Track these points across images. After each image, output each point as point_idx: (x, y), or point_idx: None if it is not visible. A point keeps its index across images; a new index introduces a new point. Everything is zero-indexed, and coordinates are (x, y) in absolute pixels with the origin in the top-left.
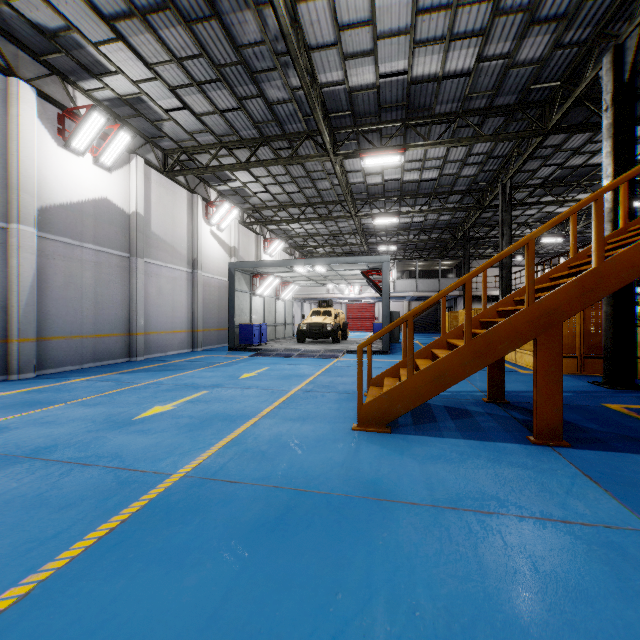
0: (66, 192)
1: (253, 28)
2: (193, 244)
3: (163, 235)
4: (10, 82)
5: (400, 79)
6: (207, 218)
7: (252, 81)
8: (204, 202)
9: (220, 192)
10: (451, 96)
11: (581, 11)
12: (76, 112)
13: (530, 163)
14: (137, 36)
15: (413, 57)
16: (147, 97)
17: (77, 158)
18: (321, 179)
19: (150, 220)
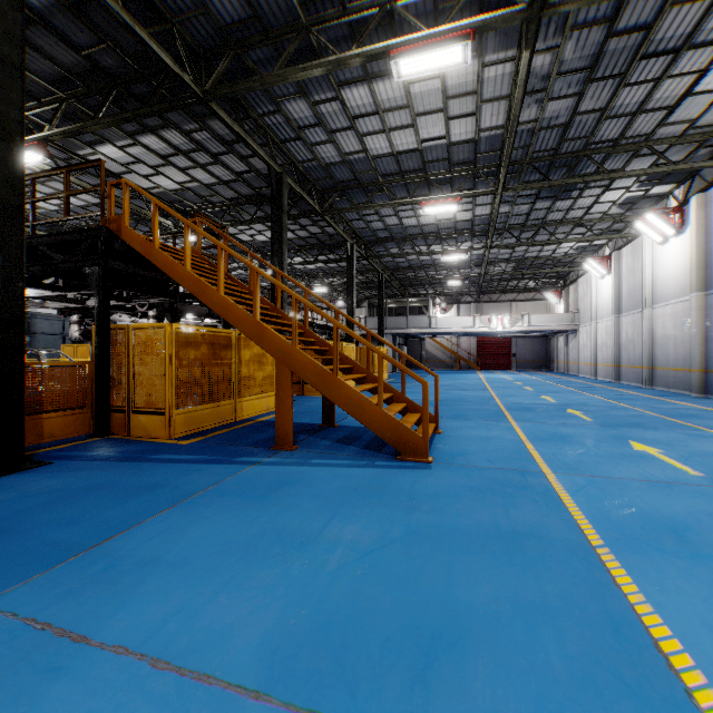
0: None
1: None
2: None
3: None
4: None
5: None
6: None
7: None
8: None
9: None
10: None
11: None
12: None
13: None
14: None
15: None
16: None
17: None
18: None
19: None
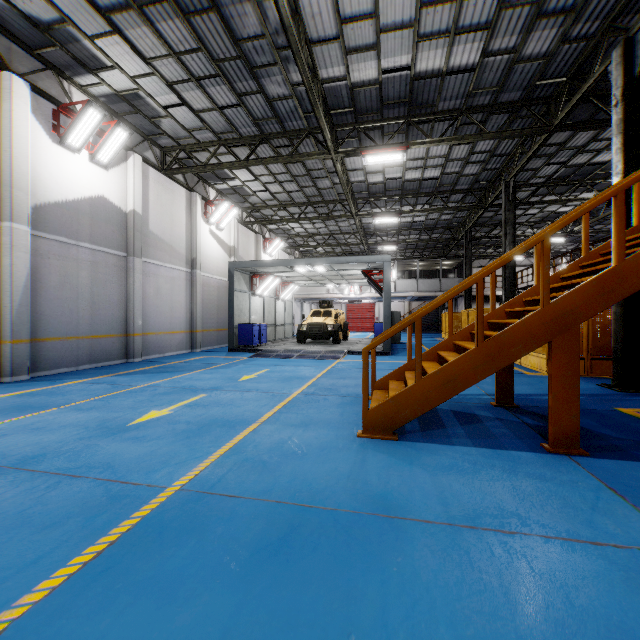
0: (61, 190)
1: (253, 21)
2: (192, 243)
3: (161, 234)
4: (3, 76)
5: (403, 75)
6: (206, 217)
7: (252, 76)
8: (203, 201)
9: (219, 191)
10: (455, 92)
11: (590, 4)
12: (72, 108)
13: (533, 161)
14: (134, 29)
15: (417, 52)
16: (144, 93)
17: (73, 155)
18: (321, 178)
19: (148, 219)
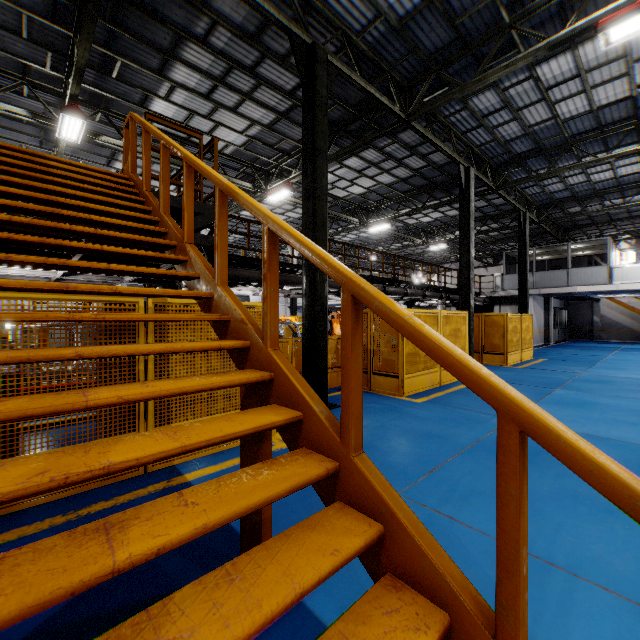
0: None
1: None
2: None
3: None
4: None
5: None
6: None
7: None
8: None
9: None
10: None
11: None
12: None
13: None
14: None
15: None
16: None
17: None
18: None
19: None
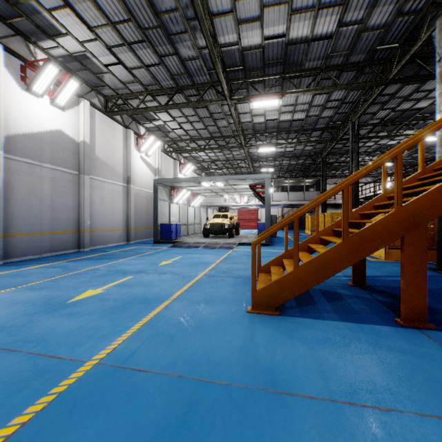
0: (28, 124)
1: None
2: (127, 166)
3: (105, 159)
4: None
5: (280, 41)
6: (138, 147)
7: (169, 42)
8: (136, 135)
9: (147, 128)
10: (317, 55)
11: None
12: (36, 65)
13: (372, 107)
14: (80, 4)
15: (290, 23)
16: (91, 54)
17: (37, 99)
18: (220, 119)
19: (95, 147)
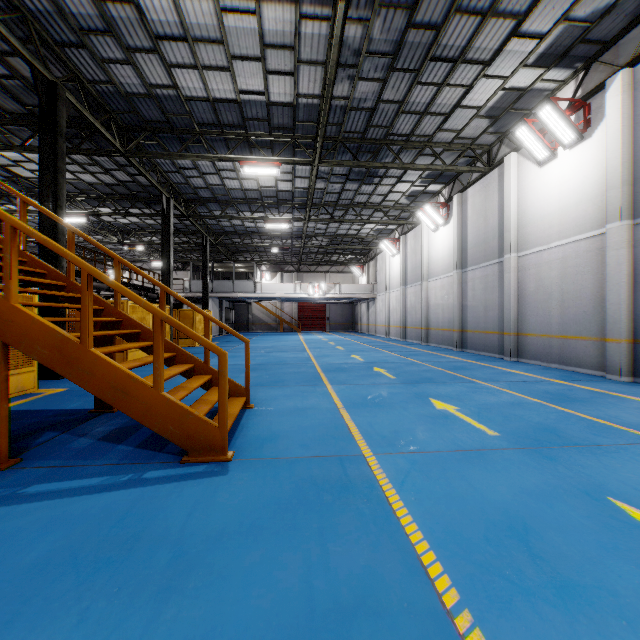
0: None
1: None
2: None
3: None
4: None
5: None
6: None
7: None
8: None
9: None
10: None
11: None
12: None
13: None
14: None
15: None
16: None
17: None
18: None
19: None
